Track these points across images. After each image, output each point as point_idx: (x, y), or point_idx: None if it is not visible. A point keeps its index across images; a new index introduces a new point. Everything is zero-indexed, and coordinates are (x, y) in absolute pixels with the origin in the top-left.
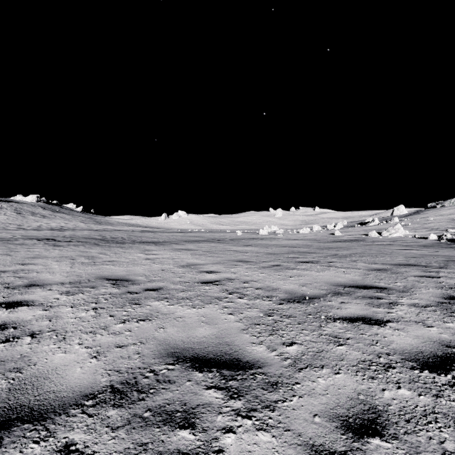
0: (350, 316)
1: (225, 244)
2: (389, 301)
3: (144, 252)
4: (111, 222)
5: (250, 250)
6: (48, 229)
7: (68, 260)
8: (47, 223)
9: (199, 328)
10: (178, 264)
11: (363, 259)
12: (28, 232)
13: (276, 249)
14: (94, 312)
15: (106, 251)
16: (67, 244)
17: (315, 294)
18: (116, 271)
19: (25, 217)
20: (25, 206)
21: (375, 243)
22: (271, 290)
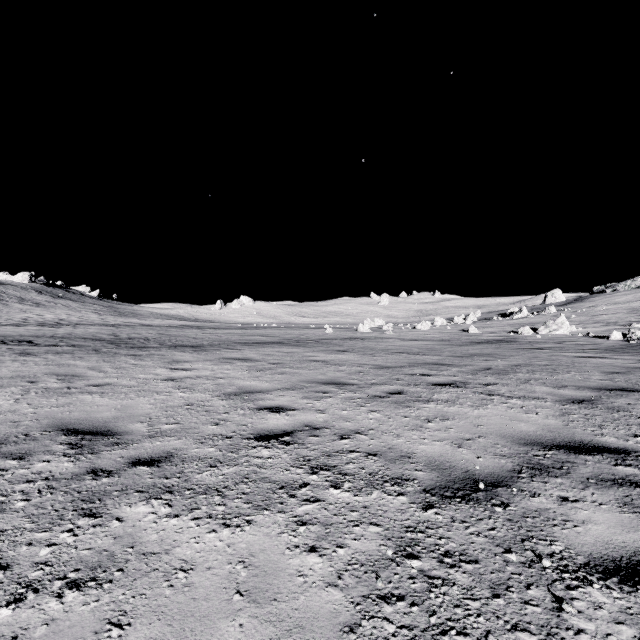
0: (611, 554)
1: (306, 349)
2: None
3: (170, 364)
4: (141, 313)
5: (347, 360)
6: (36, 325)
7: (22, 384)
8: (39, 314)
9: (224, 624)
10: (222, 390)
11: (539, 378)
12: None
13: (388, 359)
14: None
15: (105, 363)
16: (47, 350)
17: (493, 471)
18: (99, 408)
19: (7, 305)
20: (11, 289)
21: (534, 346)
22: (399, 459)
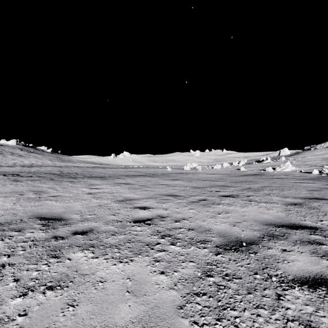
0: (305, 275)
1: (157, 179)
2: None
3: (89, 186)
4: (73, 160)
5: (178, 184)
6: (20, 166)
7: (16, 195)
8: (21, 161)
9: (121, 305)
10: (116, 198)
11: (275, 193)
12: (2, 168)
13: (199, 183)
14: None
15: (57, 185)
16: (27, 179)
17: (250, 237)
18: (55, 207)
19: (5, 156)
20: (7, 148)
21: (273, 177)
22: (204, 231)
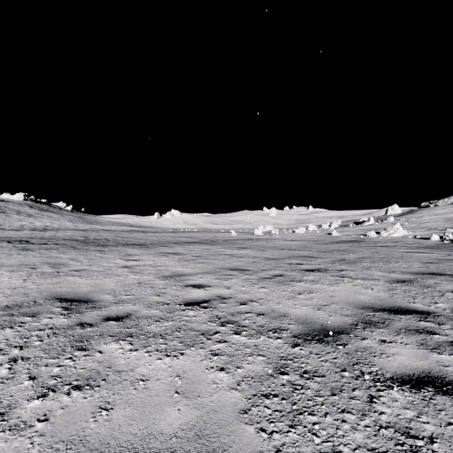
0: (407, 372)
1: (218, 247)
2: (449, 339)
3: (125, 257)
4: (102, 222)
5: (246, 254)
6: (30, 230)
7: (27, 269)
8: (31, 223)
9: (168, 409)
10: (161, 273)
11: (377, 266)
12: (5, 233)
13: (274, 253)
14: (8, 369)
15: (81, 256)
16: (39, 247)
17: (339, 325)
18: (80, 285)
19: (9, 216)
20: (11, 205)
21: (377, 244)
22: (278, 317)
